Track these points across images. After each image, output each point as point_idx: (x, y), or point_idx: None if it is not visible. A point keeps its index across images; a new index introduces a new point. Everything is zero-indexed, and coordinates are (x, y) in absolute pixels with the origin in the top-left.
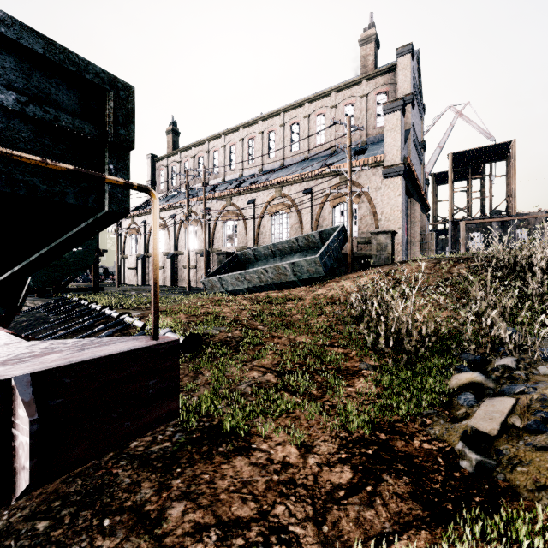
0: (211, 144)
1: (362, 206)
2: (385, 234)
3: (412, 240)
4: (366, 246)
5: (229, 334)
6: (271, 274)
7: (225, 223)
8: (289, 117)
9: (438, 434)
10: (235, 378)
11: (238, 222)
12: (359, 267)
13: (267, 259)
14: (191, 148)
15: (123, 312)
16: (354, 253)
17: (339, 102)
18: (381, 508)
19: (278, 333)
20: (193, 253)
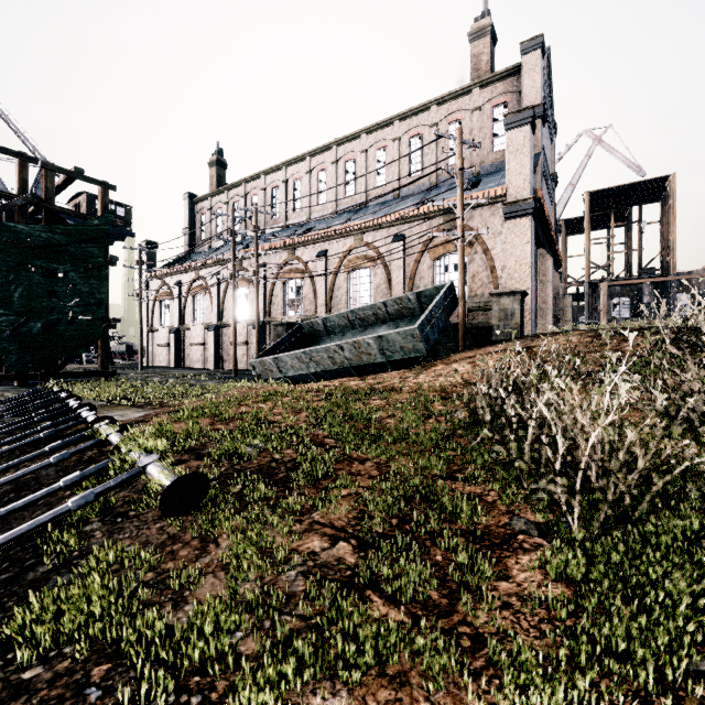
0: (269, 178)
1: (475, 259)
2: (512, 295)
3: (542, 306)
4: (481, 313)
5: (276, 455)
6: (348, 353)
7: (286, 283)
8: (374, 141)
9: None
10: (276, 554)
11: (304, 282)
12: (473, 343)
13: (343, 331)
14: (242, 184)
15: (101, 417)
16: (466, 324)
17: (441, 118)
18: None
19: (359, 453)
20: (243, 325)
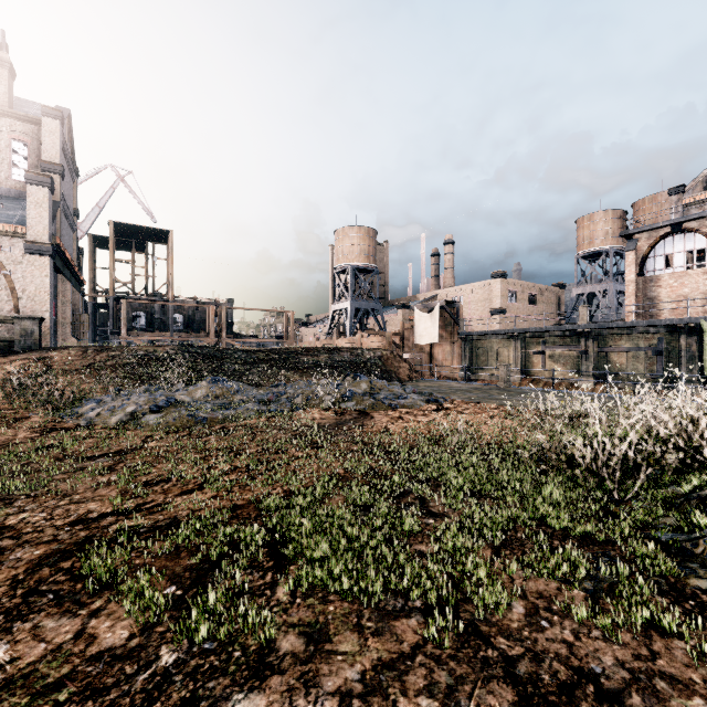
0: None
1: None
2: (32, 320)
3: (62, 320)
4: (1, 325)
5: None
6: None
7: None
8: None
9: (75, 422)
10: None
11: None
12: None
13: None
14: None
15: None
16: None
17: None
18: (53, 434)
19: None
20: None
